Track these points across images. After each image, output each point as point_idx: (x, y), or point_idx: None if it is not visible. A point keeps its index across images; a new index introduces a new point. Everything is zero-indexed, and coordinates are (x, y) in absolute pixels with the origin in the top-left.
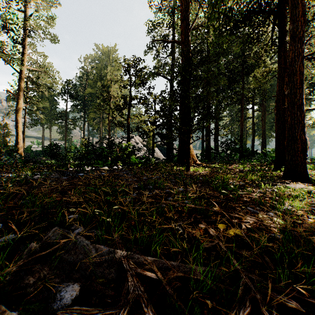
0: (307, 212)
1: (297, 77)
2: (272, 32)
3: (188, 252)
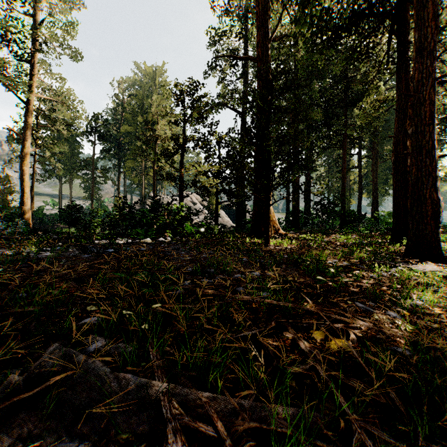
0: (446, 310)
1: (426, 109)
2: (388, 44)
3: (267, 385)
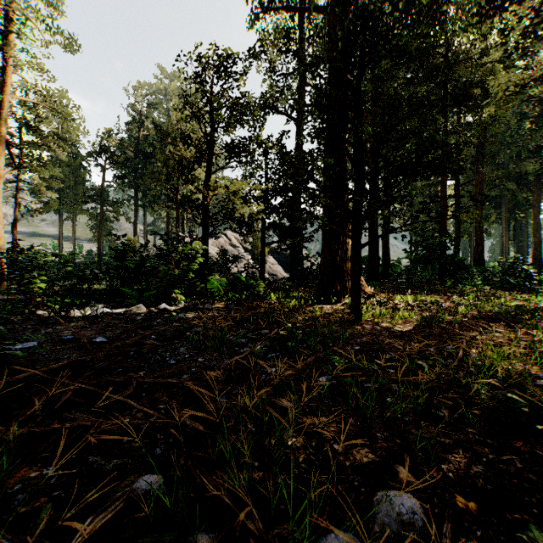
0: None
1: None
2: None
3: None
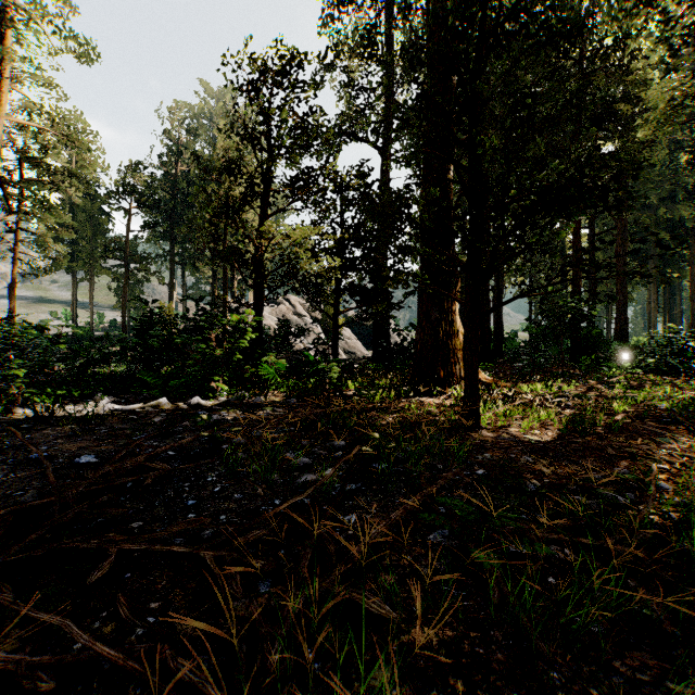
0: None
1: None
2: None
3: None
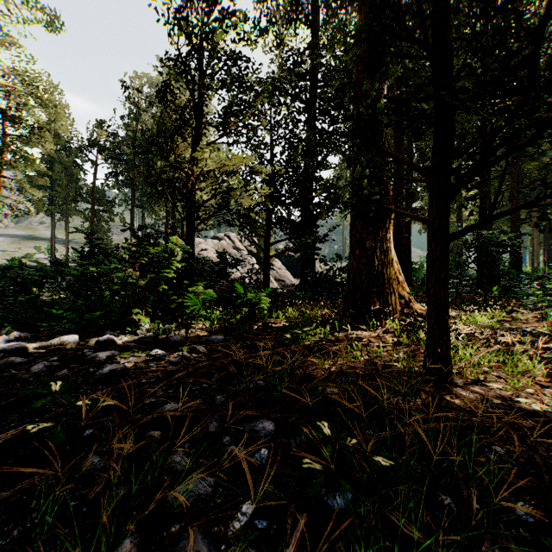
0: None
1: None
2: None
3: None
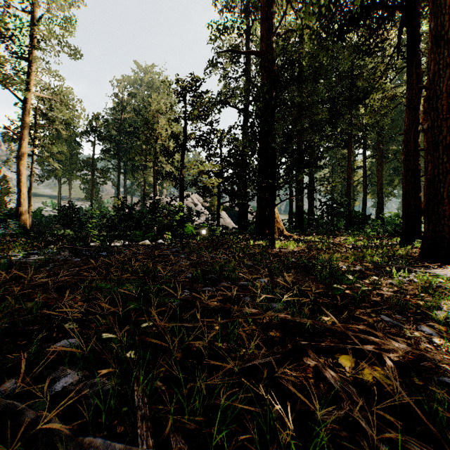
0: None
1: (443, 102)
2: (399, 37)
3: None
